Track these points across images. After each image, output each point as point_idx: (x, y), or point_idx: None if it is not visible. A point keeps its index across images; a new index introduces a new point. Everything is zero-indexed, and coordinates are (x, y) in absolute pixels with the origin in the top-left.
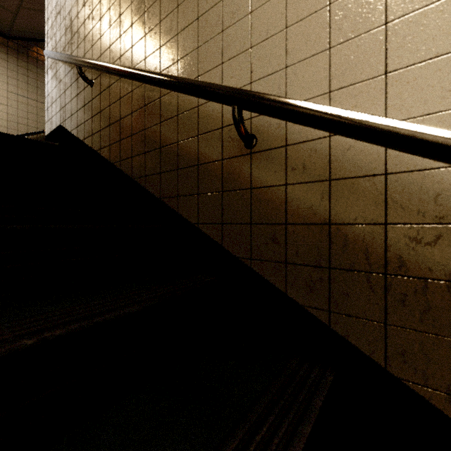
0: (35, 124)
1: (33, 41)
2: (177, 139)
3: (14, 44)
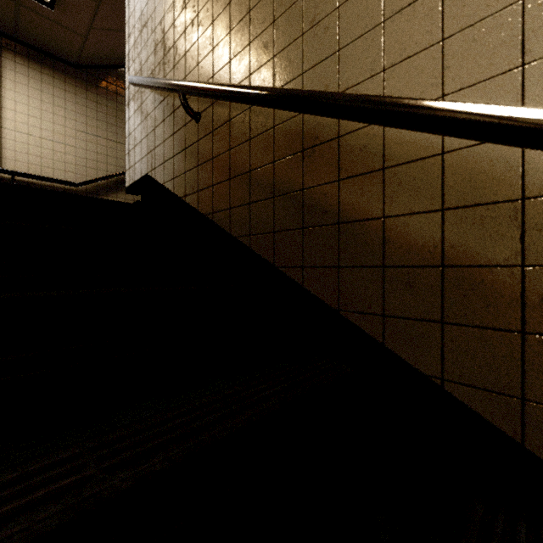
0: (105, 167)
1: (103, 68)
2: (383, 212)
3: (83, 73)
